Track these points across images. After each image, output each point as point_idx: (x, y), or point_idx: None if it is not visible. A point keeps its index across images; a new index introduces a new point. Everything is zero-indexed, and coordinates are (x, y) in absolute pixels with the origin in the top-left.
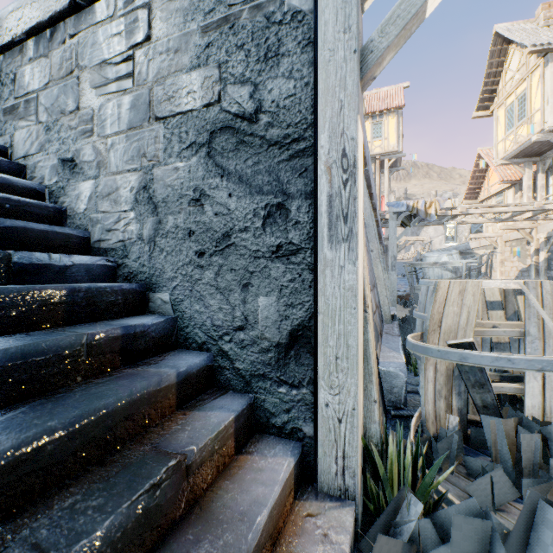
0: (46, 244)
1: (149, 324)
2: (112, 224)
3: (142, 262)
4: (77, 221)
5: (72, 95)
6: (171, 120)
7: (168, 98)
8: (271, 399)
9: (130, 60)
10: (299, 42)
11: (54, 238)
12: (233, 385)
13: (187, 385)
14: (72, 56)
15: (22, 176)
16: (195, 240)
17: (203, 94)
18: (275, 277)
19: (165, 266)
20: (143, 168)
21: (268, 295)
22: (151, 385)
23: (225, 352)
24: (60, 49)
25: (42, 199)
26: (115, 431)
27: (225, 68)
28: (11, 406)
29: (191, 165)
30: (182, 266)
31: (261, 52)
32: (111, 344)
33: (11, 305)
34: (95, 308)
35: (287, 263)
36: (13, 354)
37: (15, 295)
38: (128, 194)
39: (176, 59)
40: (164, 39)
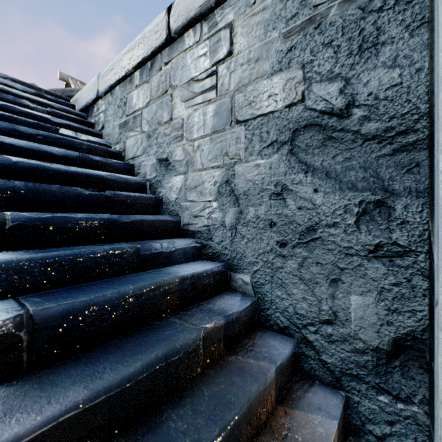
0: (154, 230)
1: (240, 310)
2: (198, 211)
3: (224, 245)
4: (170, 207)
5: (166, 109)
6: (252, 122)
7: (249, 103)
8: (367, 404)
9: (214, 74)
10: (407, 26)
11: (159, 224)
12: (319, 376)
13: (281, 377)
14: (166, 79)
15: (131, 173)
16: (276, 231)
17: (285, 95)
18: (372, 278)
19: (246, 251)
20: (225, 165)
21: (363, 294)
22: (260, 386)
23: (309, 342)
24: (157, 75)
25: (145, 189)
26: (239, 439)
27: (310, 68)
28: (159, 404)
29: (272, 162)
30: (263, 253)
31: (353, 45)
32: (217, 334)
33: (147, 298)
34: (196, 291)
35: (389, 265)
36: (160, 358)
37: (149, 290)
38: (211, 187)
39: (257, 67)
40: (245, 51)
